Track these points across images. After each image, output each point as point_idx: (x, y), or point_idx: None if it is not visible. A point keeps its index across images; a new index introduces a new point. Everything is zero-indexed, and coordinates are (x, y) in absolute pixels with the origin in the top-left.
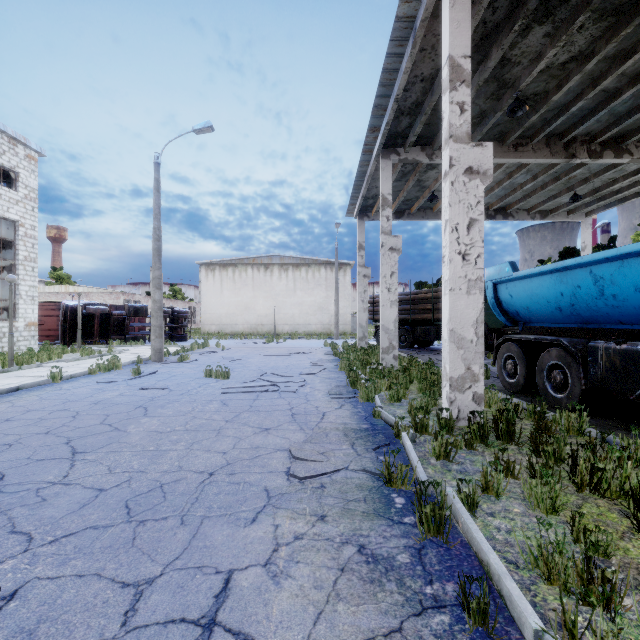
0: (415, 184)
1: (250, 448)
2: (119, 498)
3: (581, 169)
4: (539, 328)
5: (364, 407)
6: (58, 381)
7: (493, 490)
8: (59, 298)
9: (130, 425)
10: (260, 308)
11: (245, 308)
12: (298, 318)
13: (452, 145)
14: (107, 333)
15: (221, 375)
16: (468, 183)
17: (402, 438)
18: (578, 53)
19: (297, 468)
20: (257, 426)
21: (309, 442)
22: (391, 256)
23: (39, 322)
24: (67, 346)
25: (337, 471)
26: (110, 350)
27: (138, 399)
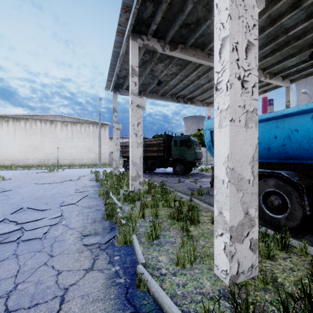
0: (149, 72)
1: None
2: None
3: None
4: None
5: (122, 258)
6: None
7: None
8: None
9: None
10: (47, 148)
11: (35, 148)
12: (75, 155)
13: None
14: None
15: None
16: None
17: None
18: None
19: None
20: None
21: None
22: (138, 111)
23: None
24: None
25: None
26: None
27: None
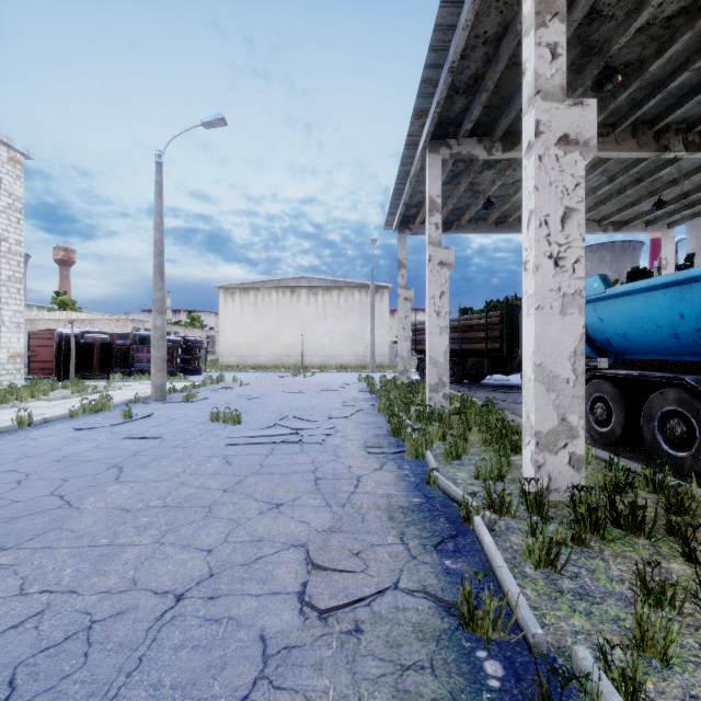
0: (467, 188)
1: (249, 542)
2: (7, 658)
3: (671, 167)
4: (639, 361)
5: (413, 467)
6: (26, 427)
7: (654, 646)
8: (60, 326)
9: (89, 497)
10: (286, 337)
11: (269, 337)
12: (329, 348)
13: (540, 104)
14: (109, 366)
15: (230, 419)
16: (562, 157)
17: (475, 526)
18: (691, 2)
19: (317, 588)
20: (265, 500)
21: (337, 530)
22: (441, 272)
23: (32, 353)
24: (62, 381)
25: (381, 592)
26: (108, 386)
27: (116, 454)
